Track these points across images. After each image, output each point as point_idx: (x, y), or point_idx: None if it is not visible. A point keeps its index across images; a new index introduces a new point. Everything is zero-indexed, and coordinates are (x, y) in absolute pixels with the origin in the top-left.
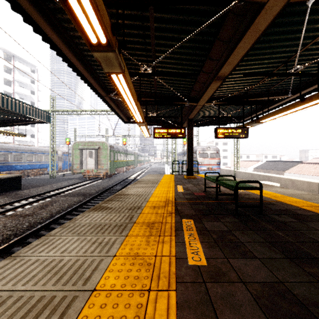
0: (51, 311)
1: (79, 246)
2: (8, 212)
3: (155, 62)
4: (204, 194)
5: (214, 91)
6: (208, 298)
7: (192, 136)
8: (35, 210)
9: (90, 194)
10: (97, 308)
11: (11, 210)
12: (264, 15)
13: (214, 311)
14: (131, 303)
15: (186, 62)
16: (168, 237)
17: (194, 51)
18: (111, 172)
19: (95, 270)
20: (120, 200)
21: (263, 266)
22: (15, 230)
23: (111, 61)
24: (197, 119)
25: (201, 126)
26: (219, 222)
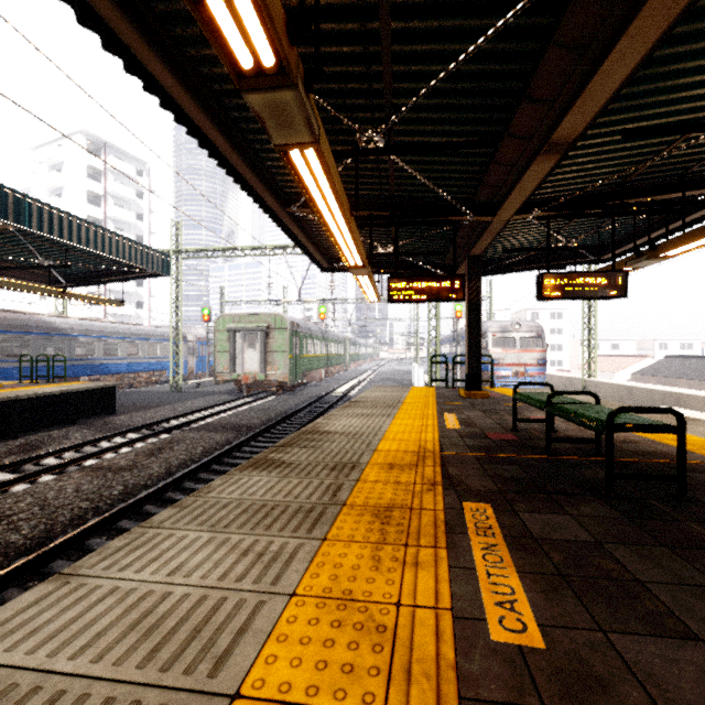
0: None
1: (211, 561)
2: (88, 459)
3: (393, 118)
4: (514, 437)
5: (537, 184)
6: None
7: (478, 297)
8: (138, 459)
9: (250, 427)
10: None
11: (94, 456)
12: None
13: None
14: None
15: (468, 114)
16: (428, 549)
17: (488, 83)
18: (294, 379)
19: (243, 634)
20: (312, 445)
21: None
22: (97, 499)
23: (289, 113)
24: (490, 257)
25: (499, 273)
26: (563, 516)
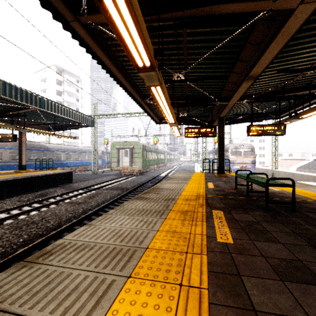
0: (122, 255)
1: (131, 223)
2: (66, 200)
3: (187, 69)
4: (235, 191)
5: (245, 90)
6: (232, 262)
7: (223, 134)
8: (85, 199)
9: (127, 188)
10: (152, 257)
11: (68, 198)
12: (295, 19)
13: (237, 269)
14: (174, 258)
15: (217, 65)
16: (200, 222)
17: (224, 55)
18: (143, 169)
19: (145, 238)
20: (156, 192)
21: (285, 249)
22: (74, 213)
23: (152, 77)
24: (228, 117)
25: (233, 123)
26: (247, 215)
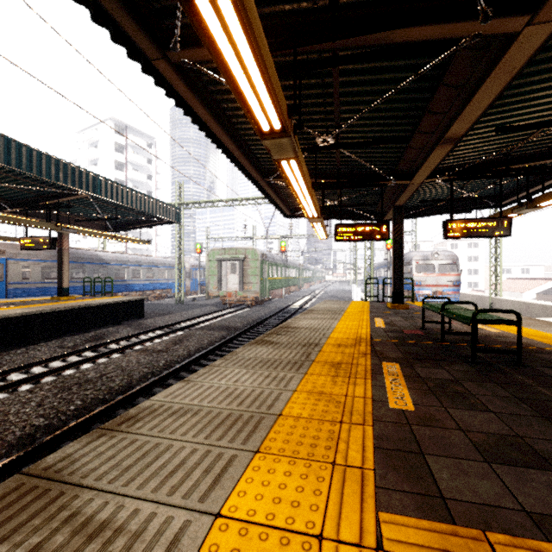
0: (243, 423)
1: (251, 379)
2: (136, 346)
3: (340, 129)
4: (421, 333)
5: (439, 161)
6: (412, 437)
7: (401, 235)
8: (168, 346)
9: (236, 328)
10: (288, 428)
11: (139, 343)
12: (519, 48)
13: (418, 446)
14: (322, 429)
15: (390, 120)
16: (361, 379)
17: (402, 104)
18: (263, 296)
19: (276, 401)
20: (288, 334)
21: (498, 421)
22: (151, 367)
23: (284, 146)
24: (411, 205)
25: (419, 216)
26: (440, 370)
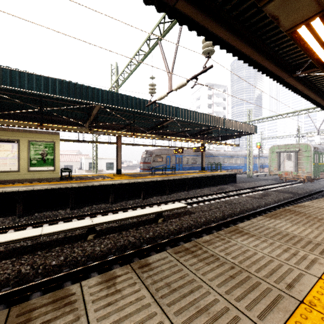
0: None
1: None
2: (242, 194)
3: None
4: None
5: None
6: None
7: None
8: (260, 196)
9: (298, 193)
10: None
11: (243, 193)
12: None
13: None
14: None
15: None
16: None
17: None
18: (315, 176)
19: None
20: None
21: None
22: (259, 203)
23: None
24: None
25: None
26: None
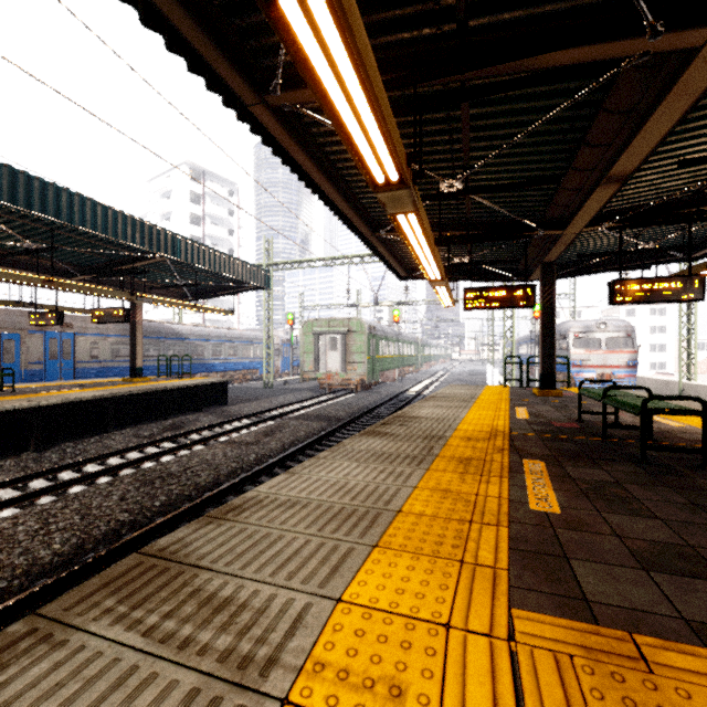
0: (358, 518)
1: (364, 473)
2: (221, 437)
3: (470, 171)
4: (577, 426)
5: (602, 205)
6: (555, 540)
7: (552, 301)
8: (258, 437)
9: (338, 418)
10: (409, 525)
11: (224, 434)
12: (702, 65)
13: (562, 550)
14: (449, 528)
15: (535, 157)
16: (496, 478)
17: (550, 136)
18: (371, 378)
19: (394, 497)
20: (405, 424)
21: (666, 528)
22: (240, 462)
23: (401, 199)
24: (566, 260)
25: (577, 275)
26: (598, 470)
